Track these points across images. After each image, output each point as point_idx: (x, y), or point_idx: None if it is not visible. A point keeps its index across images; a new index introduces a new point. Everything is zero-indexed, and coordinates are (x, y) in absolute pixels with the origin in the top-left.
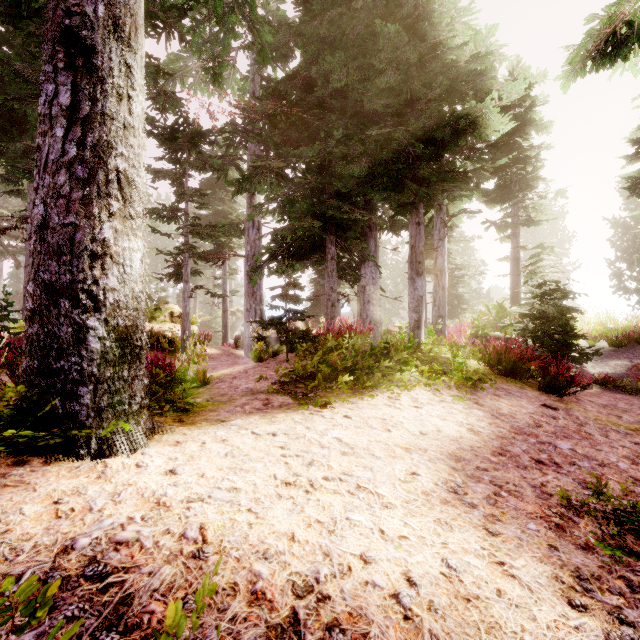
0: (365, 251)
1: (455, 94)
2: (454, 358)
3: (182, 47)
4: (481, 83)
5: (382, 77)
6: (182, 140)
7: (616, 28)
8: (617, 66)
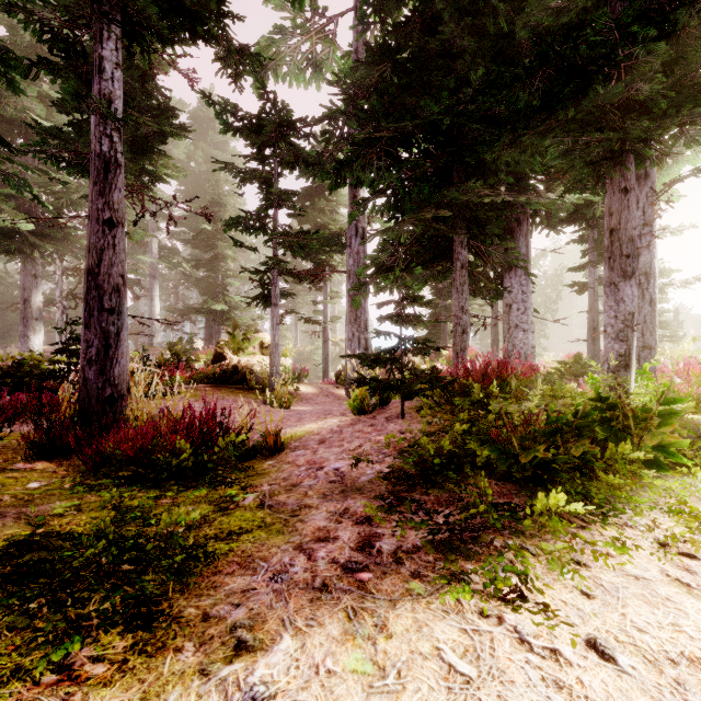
0: (512, 254)
1: None
2: None
3: (273, 27)
4: None
5: None
6: (269, 129)
7: None
8: None
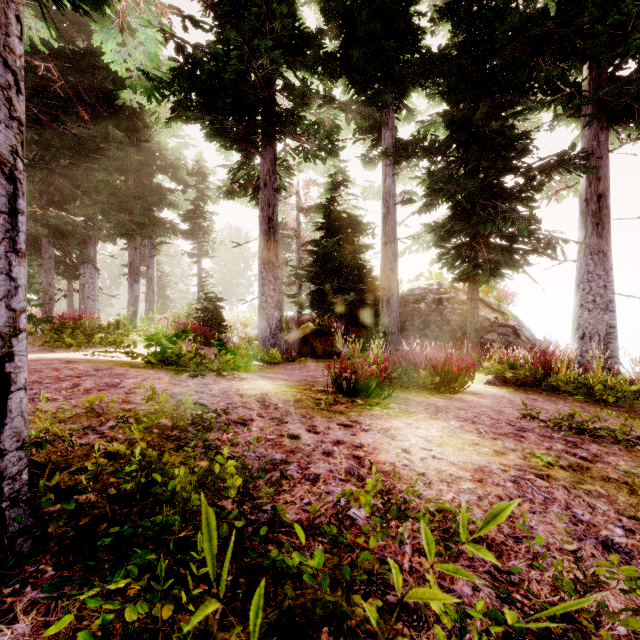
0: (85, 255)
1: (161, 170)
2: (158, 329)
3: None
4: (176, 172)
5: (110, 151)
6: None
7: (229, 187)
8: (235, 198)
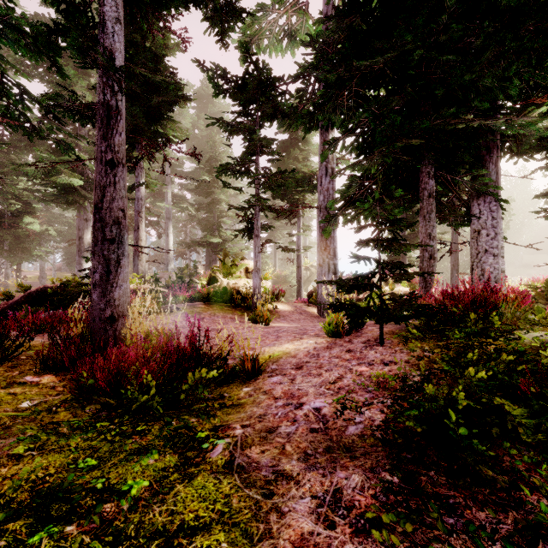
0: (482, 181)
1: None
2: None
3: (256, 5)
4: None
5: None
6: (251, 86)
7: None
8: None
